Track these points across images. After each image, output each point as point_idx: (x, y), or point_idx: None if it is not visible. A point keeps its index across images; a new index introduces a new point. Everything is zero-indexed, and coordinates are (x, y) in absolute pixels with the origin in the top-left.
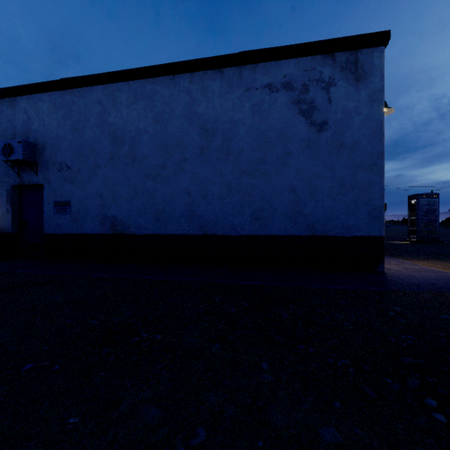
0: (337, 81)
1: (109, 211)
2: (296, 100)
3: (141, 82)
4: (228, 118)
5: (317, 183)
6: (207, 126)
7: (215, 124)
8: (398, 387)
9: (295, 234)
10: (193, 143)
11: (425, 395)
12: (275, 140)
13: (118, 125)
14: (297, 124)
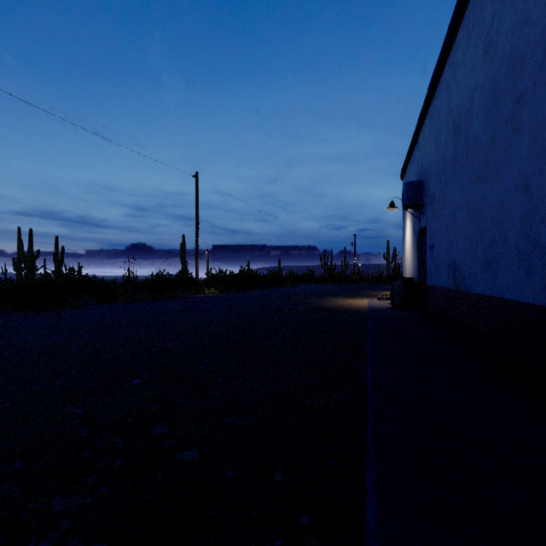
0: None
1: (451, 252)
2: None
3: None
4: None
5: None
6: None
7: None
8: None
9: None
10: (533, 37)
11: None
12: None
13: (457, 106)
14: None
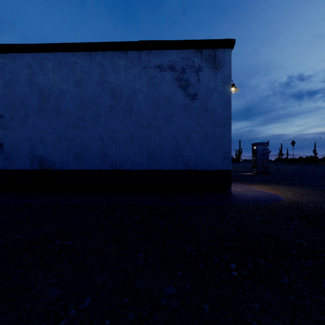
0: (203, 68)
1: (37, 152)
2: (177, 78)
3: (64, 54)
4: (131, 87)
5: (191, 134)
6: (115, 91)
7: (121, 90)
8: (218, 259)
9: (177, 169)
10: (105, 103)
11: (231, 262)
12: (164, 105)
13: (45, 85)
14: (178, 94)
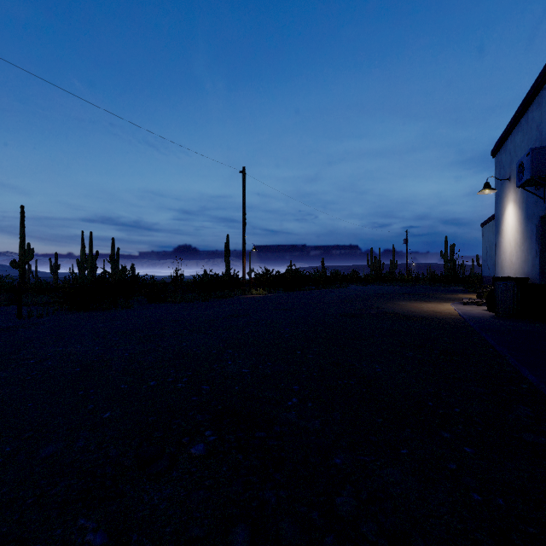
0: None
1: None
2: None
3: None
4: None
5: None
6: None
7: None
8: None
9: None
10: None
11: None
12: None
13: None
14: None
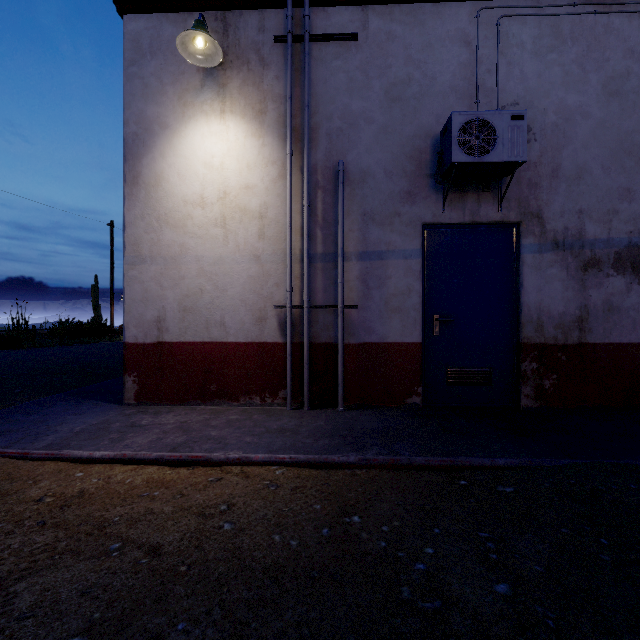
0: None
1: None
2: None
3: None
4: None
5: None
6: None
7: None
8: None
9: None
10: None
11: None
12: None
13: None
14: None
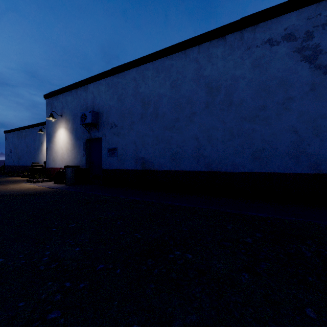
0: None
1: (140, 154)
2: (298, 48)
3: (161, 60)
4: (230, 75)
5: (323, 123)
6: (211, 85)
7: (218, 82)
8: None
9: (297, 172)
10: (200, 100)
11: None
12: (276, 88)
13: (146, 93)
14: (300, 70)
